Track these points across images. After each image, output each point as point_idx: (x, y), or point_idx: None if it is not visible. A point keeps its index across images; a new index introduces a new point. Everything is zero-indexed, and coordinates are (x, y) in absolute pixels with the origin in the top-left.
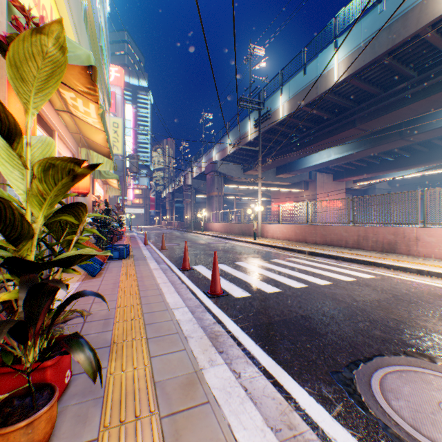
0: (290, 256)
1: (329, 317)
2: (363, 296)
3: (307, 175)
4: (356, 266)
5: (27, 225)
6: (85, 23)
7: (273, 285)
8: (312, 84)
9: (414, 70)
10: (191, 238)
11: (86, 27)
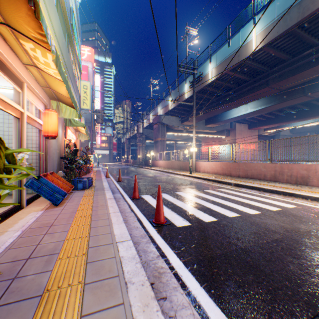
0: (219, 187)
1: (268, 251)
2: (294, 227)
3: (229, 125)
4: (276, 196)
5: None
6: (56, 1)
7: (209, 214)
8: (235, 53)
9: (318, 39)
10: (142, 172)
11: (57, 4)
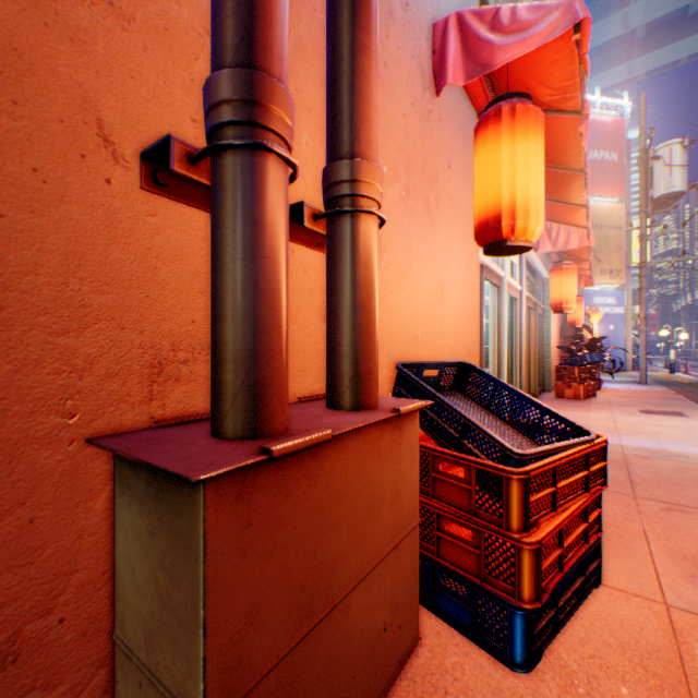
0: None
1: None
2: None
3: None
4: None
5: None
6: None
7: None
8: None
9: None
10: None
11: None
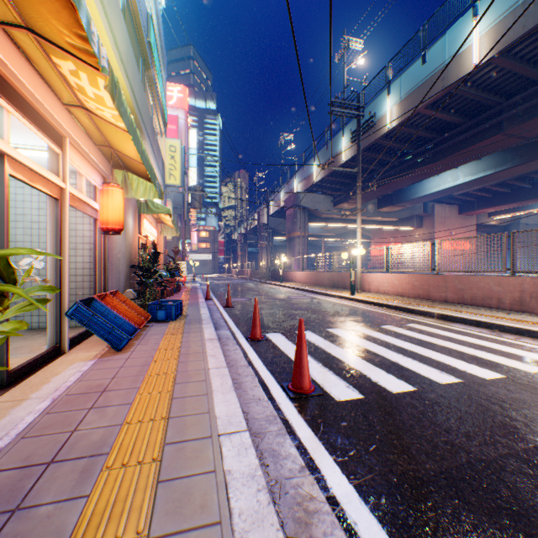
0: (410, 321)
1: None
2: None
3: (421, 207)
4: (530, 342)
5: None
6: (122, 1)
7: (398, 376)
8: (436, 75)
9: None
10: (266, 291)
11: (124, 7)
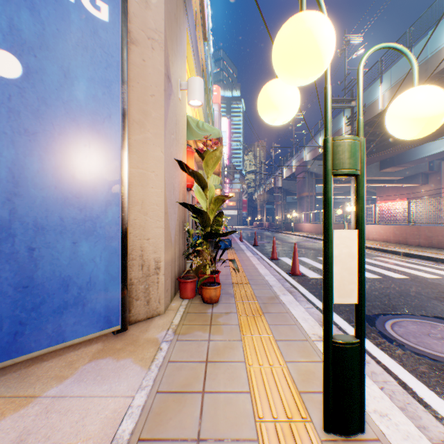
0: (379, 256)
1: (384, 294)
2: (434, 288)
3: (426, 165)
4: None
5: (209, 221)
6: None
7: None
8: (420, 67)
9: None
10: (280, 238)
11: None
